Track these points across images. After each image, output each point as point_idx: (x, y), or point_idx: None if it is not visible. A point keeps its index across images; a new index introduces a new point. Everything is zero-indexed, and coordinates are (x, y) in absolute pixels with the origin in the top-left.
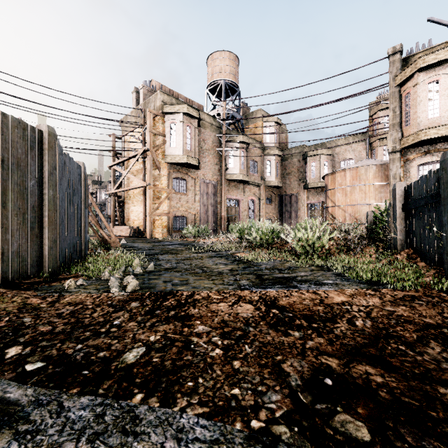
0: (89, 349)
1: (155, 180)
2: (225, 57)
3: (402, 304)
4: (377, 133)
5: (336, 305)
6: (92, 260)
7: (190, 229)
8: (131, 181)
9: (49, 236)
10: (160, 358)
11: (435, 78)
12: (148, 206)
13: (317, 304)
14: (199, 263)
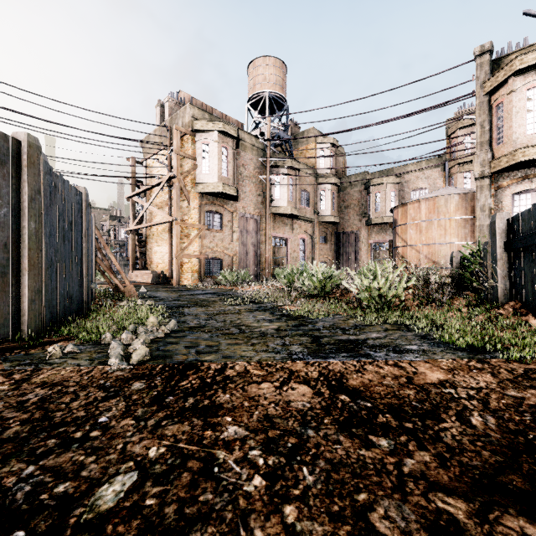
0: (44, 477)
1: (184, 214)
2: (270, 64)
3: (528, 385)
4: (456, 156)
5: (432, 387)
6: (94, 316)
7: (226, 274)
8: (154, 215)
9: (29, 285)
10: (159, 497)
11: (535, 83)
12: (174, 245)
13: (404, 386)
14: (235, 319)
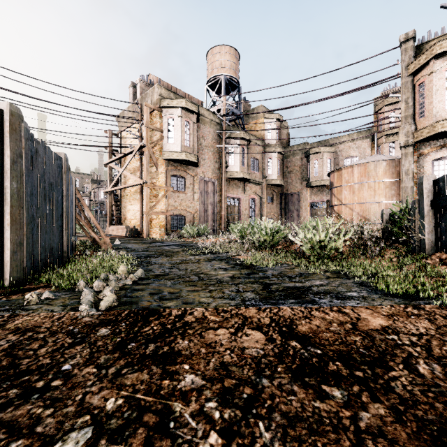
0: None
1: (152, 177)
2: (225, 52)
3: None
4: (383, 129)
5: (376, 333)
6: (72, 265)
7: (188, 228)
8: (128, 179)
9: (11, 238)
10: None
11: None
12: (144, 204)
13: (350, 332)
14: (195, 268)
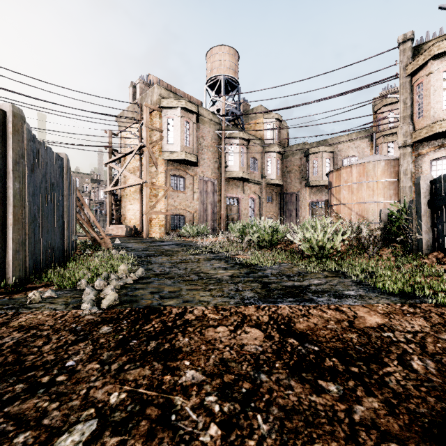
0: (6, 425)
1: (152, 177)
2: (225, 52)
3: None
4: (381, 129)
5: (372, 331)
6: (73, 264)
7: (188, 228)
8: (127, 179)
9: (14, 238)
10: None
11: None
12: (144, 204)
13: (347, 329)
14: (195, 267)
